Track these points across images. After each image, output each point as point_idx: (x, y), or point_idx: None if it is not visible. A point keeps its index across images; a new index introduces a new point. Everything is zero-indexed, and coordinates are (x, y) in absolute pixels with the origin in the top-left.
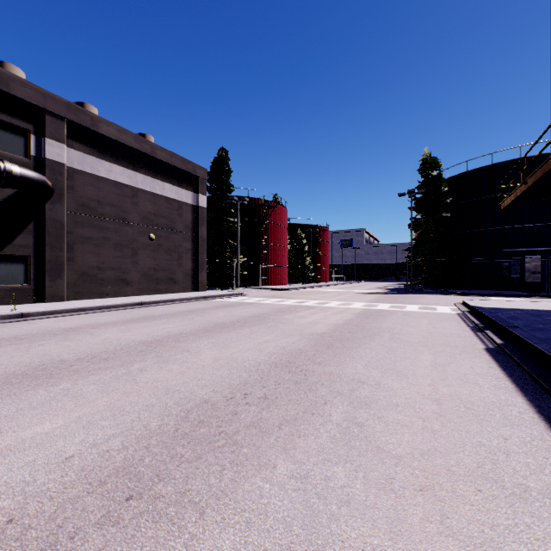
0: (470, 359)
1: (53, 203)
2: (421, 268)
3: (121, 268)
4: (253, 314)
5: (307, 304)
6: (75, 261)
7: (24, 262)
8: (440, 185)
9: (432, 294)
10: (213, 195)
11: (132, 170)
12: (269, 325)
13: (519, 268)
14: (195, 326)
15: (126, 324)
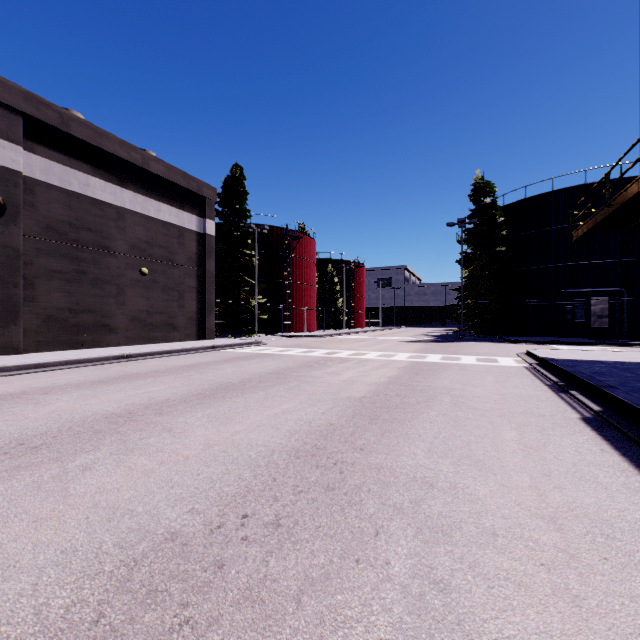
0: (569, 436)
1: (5, 224)
2: (473, 311)
3: (102, 310)
4: (271, 370)
5: (340, 355)
6: (37, 301)
7: None
8: (495, 214)
9: (486, 341)
10: (226, 222)
11: (117, 184)
12: (290, 386)
13: (584, 311)
14: (191, 389)
15: (94, 386)
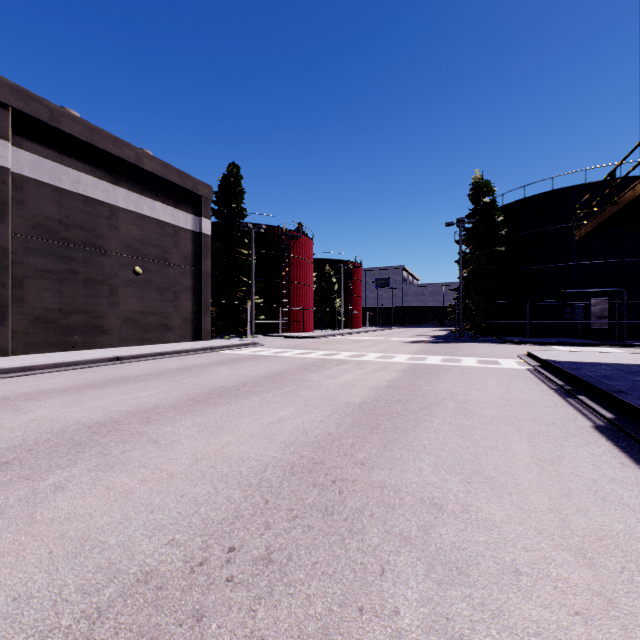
0: (585, 448)
1: None
2: (472, 311)
3: (94, 311)
4: (267, 373)
5: (338, 357)
6: (25, 301)
7: None
8: (494, 214)
9: (486, 342)
10: (222, 221)
11: (109, 182)
12: (286, 391)
13: (584, 311)
14: (182, 394)
15: (81, 391)
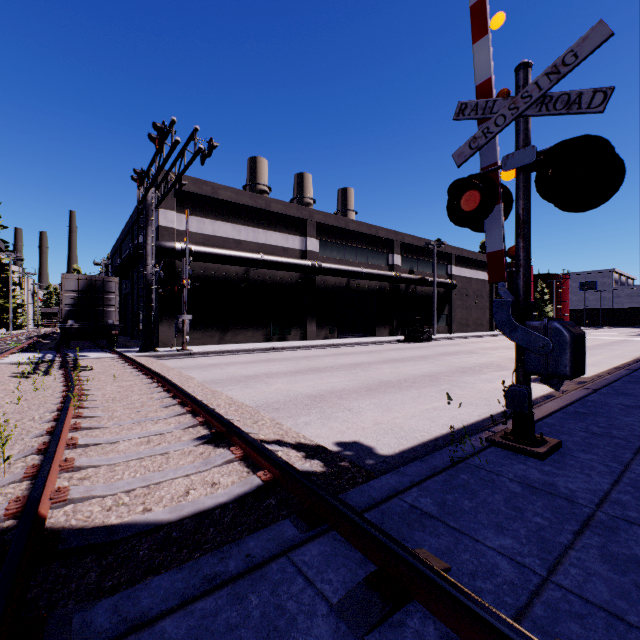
0: None
1: (453, 292)
2: None
3: (467, 318)
4: None
5: None
6: (456, 316)
7: (445, 317)
8: None
9: None
10: None
11: (469, 269)
12: None
13: None
14: None
15: None
